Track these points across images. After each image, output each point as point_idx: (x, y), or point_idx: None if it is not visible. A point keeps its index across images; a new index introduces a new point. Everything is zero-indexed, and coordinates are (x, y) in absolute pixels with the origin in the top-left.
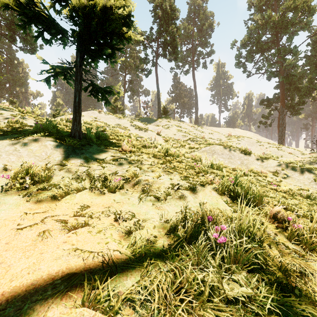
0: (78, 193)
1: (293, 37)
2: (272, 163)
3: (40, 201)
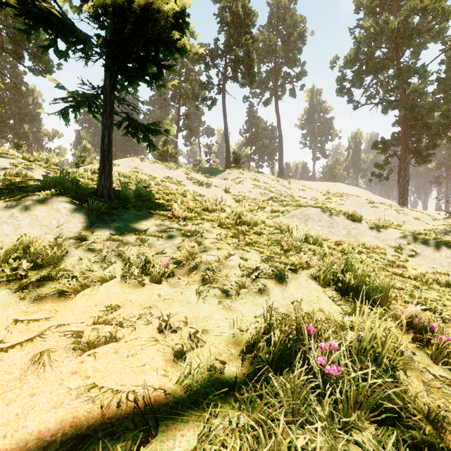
0: (102, 285)
1: (420, 52)
2: (392, 233)
3: (43, 299)
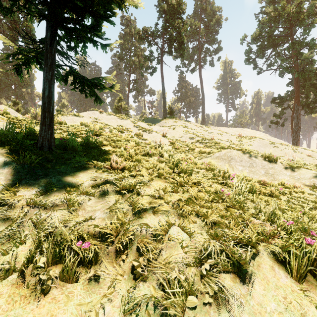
0: None
1: (310, 29)
2: (306, 173)
3: None
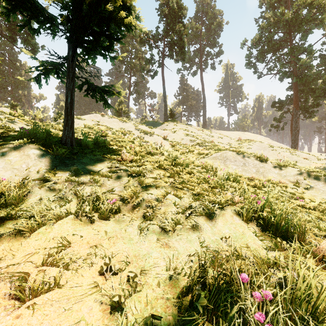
0: (57, 223)
1: (308, 35)
2: (291, 171)
3: (0, 239)
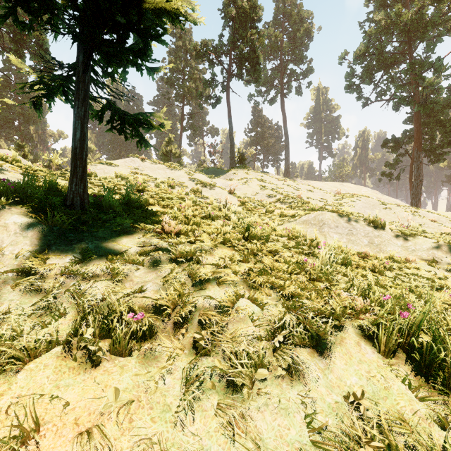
0: (25, 367)
1: (436, 45)
2: (423, 243)
3: None
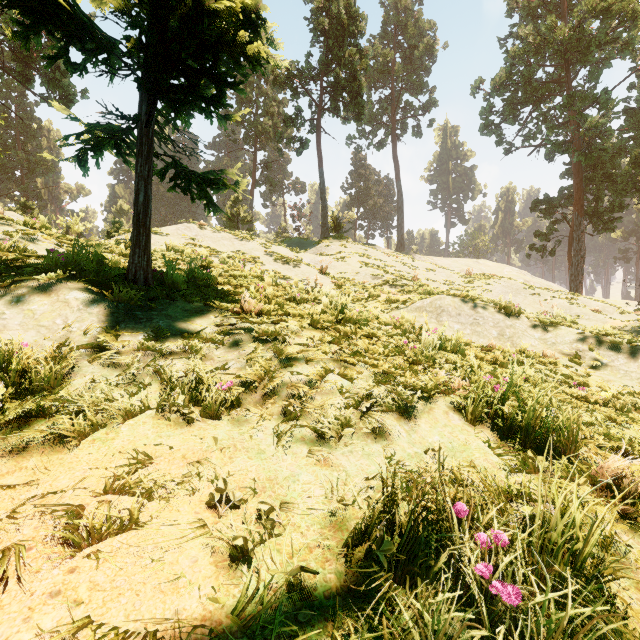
0: (126, 423)
1: (601, 72)
2: (566, 334)
3: (26, 449)
